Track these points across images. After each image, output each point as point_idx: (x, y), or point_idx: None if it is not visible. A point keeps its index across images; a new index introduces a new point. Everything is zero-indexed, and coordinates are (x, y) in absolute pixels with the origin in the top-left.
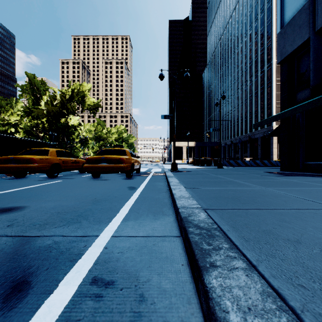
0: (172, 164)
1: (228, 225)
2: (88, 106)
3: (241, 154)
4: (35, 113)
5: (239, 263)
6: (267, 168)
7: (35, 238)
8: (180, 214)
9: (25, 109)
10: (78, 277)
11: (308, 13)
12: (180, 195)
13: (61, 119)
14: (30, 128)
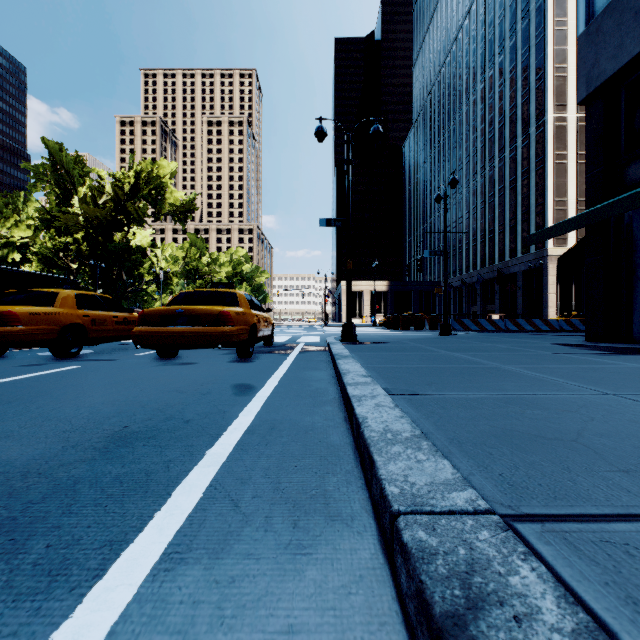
0: (345, 326)
1: None
2: (171, 208)
3: (481, 306)
4: (62, 223)
5: None
6: (549, 335)
7: None
8: (414, 567)
9: (42, 215)
10: None
11: None
12: (382, 427)
13: (114, 234)
14: (53, 252)
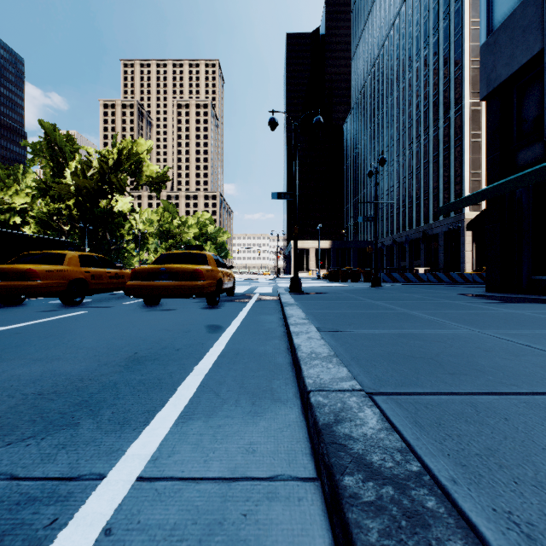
0: (292, 279)
1: (445, 457)
2: (147, 180)
3: (409, 261)
4: (56, 192)
5: None
6: (460, 286)
7: None
8: (313, 411)
9: (39, 185)
10: None
11: (540, 4)
12: (310, 351)
13: (100, 201)
14: (48, 216)
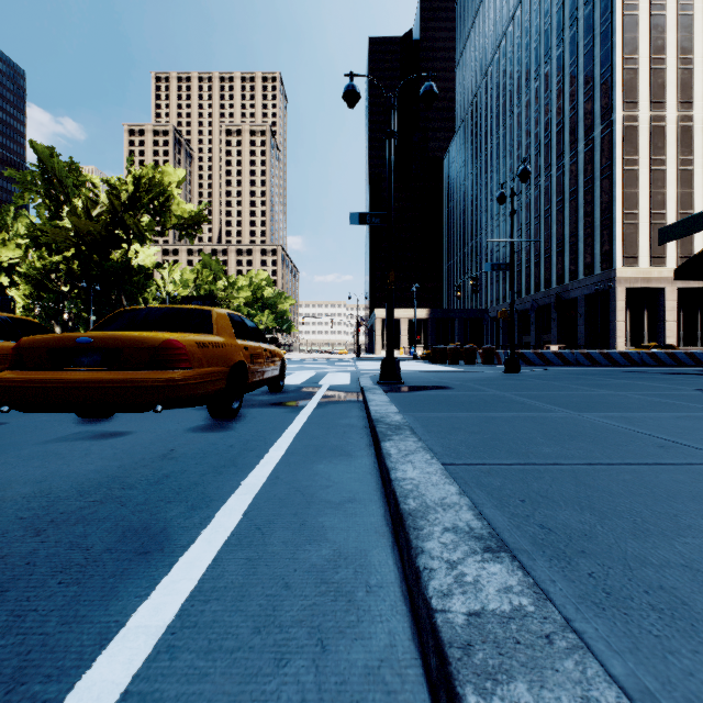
0: (385, 362)
1: None
2: (177, 222)
3: (536, 335)
4: (49, 238)
5: None
6: (654, 372)
7: None
8: None
9: (31, 231)
10: None
11: None
12: None
13: (112, 253)
14: (43, 273)
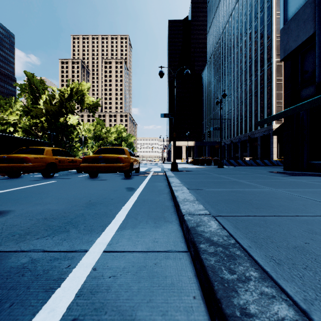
0: (172, 163)
1: (247, 239)
2: (87, 106)
3: (240, 153)
4: (34, 113)
5: (284, 309)
6: (269, 167)
7: (9, 254)
8: (186, 222)
9: (24, 109)
10: (50, 320)
11: (313, 7)
12: (183, 198)
13: (60, 118)
14: (29, 127)
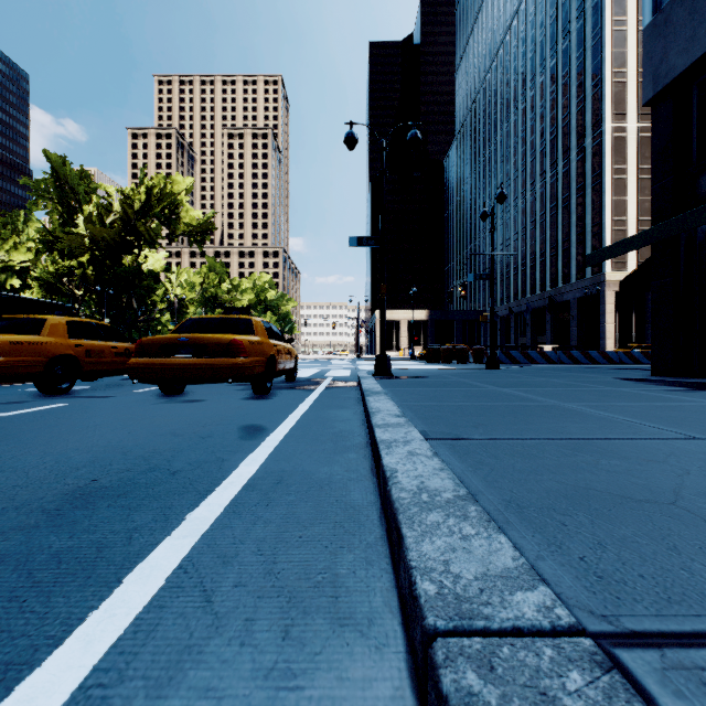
0: (378, 358)
1: None
2: (186, 228)
3: (531, 337)
4: (65, 244)
5: None
6: (609, 368)
7: None
8: None
9: (44, 236)
10: None
11: None
12: (416, 485)
13: (124, 257)
14: (56, 277)
